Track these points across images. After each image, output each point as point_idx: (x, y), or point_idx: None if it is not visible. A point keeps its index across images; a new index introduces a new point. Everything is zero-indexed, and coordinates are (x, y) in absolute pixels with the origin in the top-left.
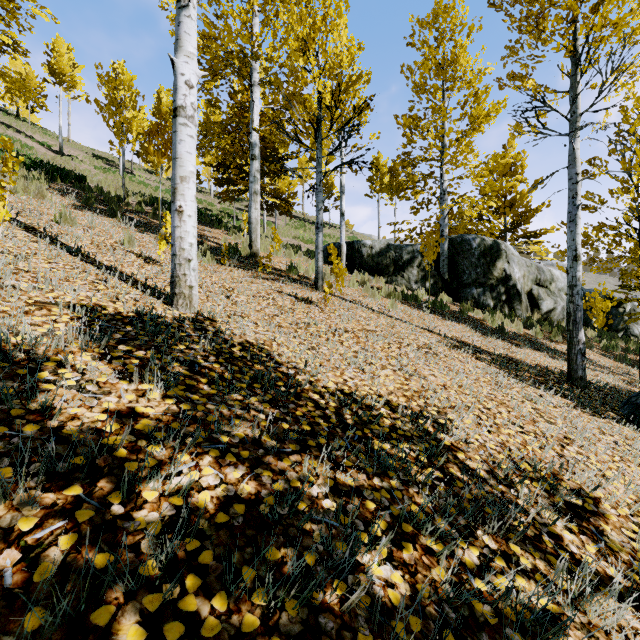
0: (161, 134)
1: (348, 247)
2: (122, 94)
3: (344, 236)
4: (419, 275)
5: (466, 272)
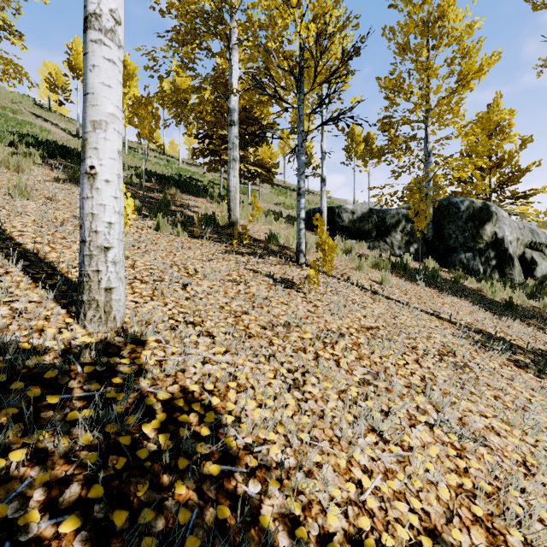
0: (144, 106)
1: (329, 213)
2: None
3: (325, 202)
4: (403, 240)
5: (453, 236)
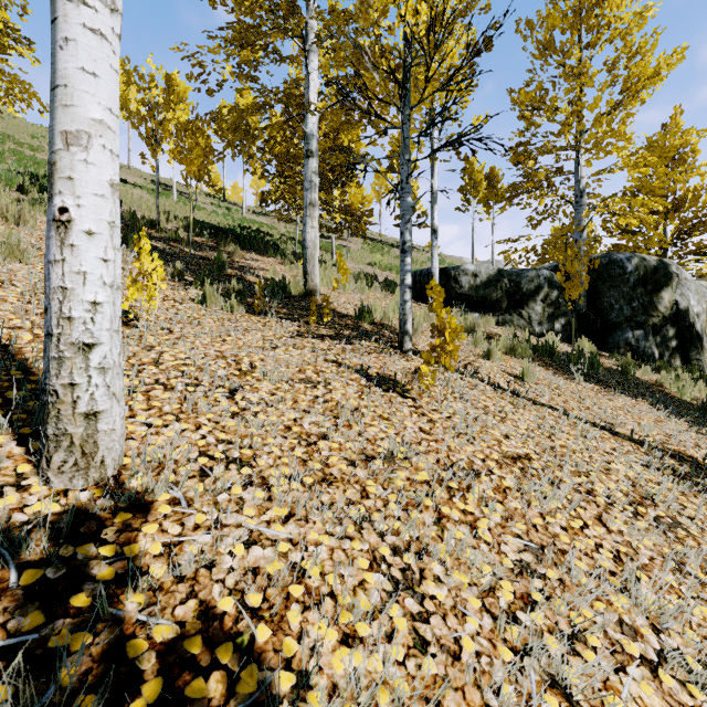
0: (191, 134)
1: (441, 276)
2: (157, 95)
3: (436, 261)
4: (545, 313)
5: (615, 307)
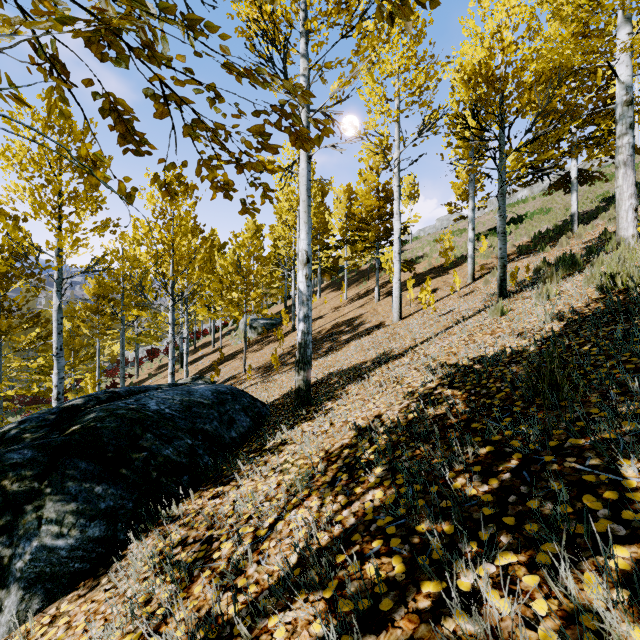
0: None
1: None
2: None
3: None
4: None
5: None
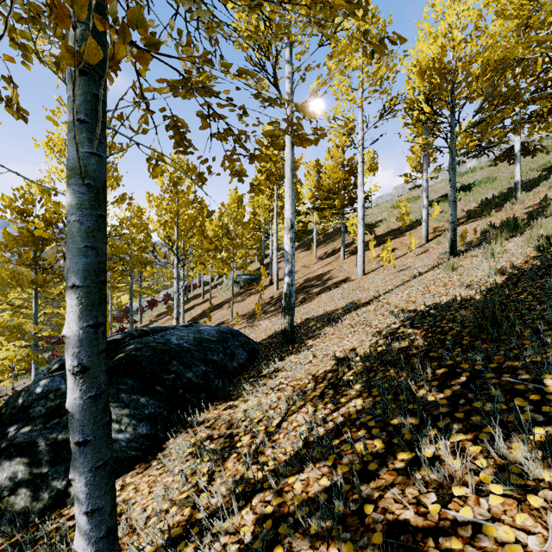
0: None
1: None
2: None
3: None
4: None
5: None
